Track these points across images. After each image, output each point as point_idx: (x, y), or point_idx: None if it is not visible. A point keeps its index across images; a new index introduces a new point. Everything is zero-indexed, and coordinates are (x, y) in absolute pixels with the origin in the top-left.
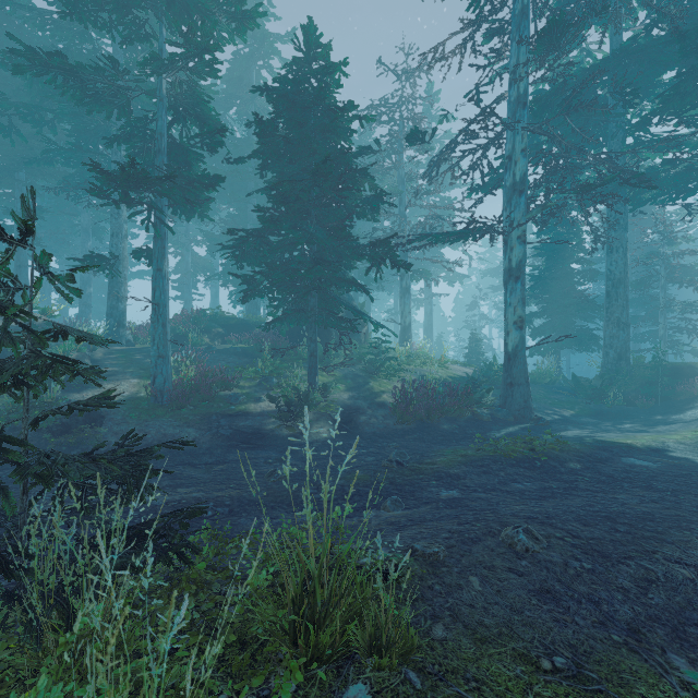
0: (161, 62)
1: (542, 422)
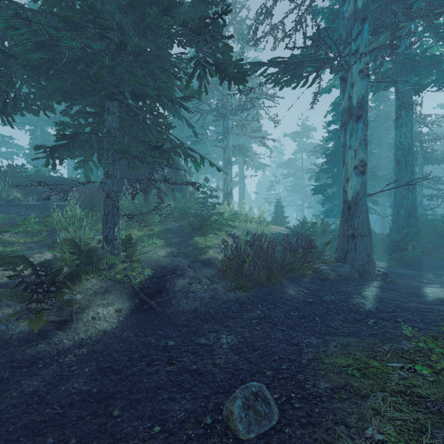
0: None
1: (391, 278)
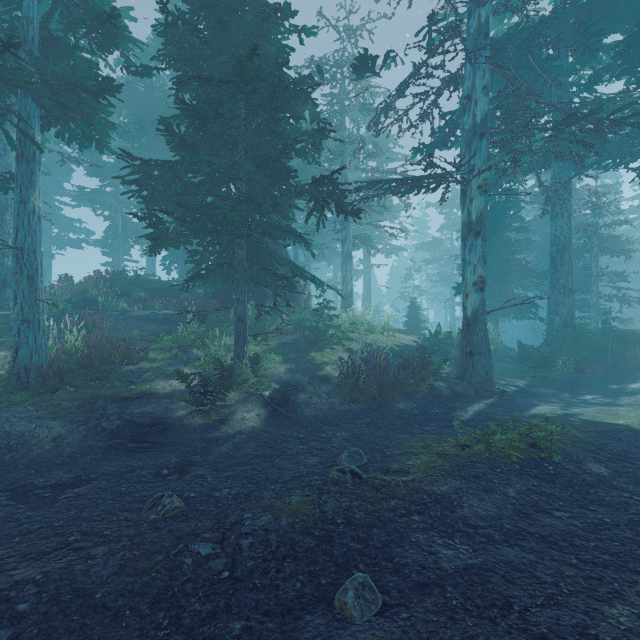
0: None
1: (507, 396)
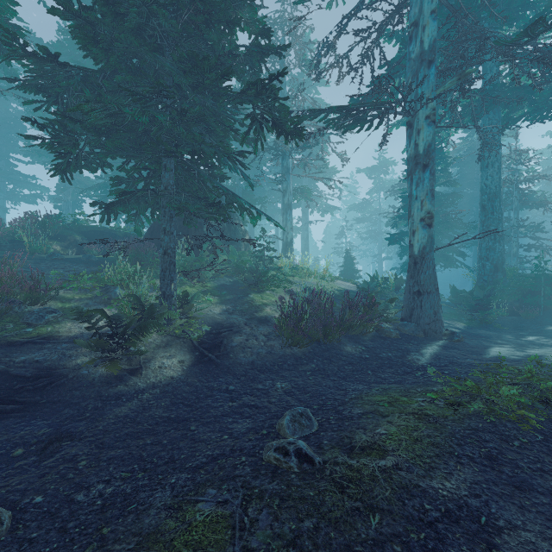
0: None
1: (458, 338)
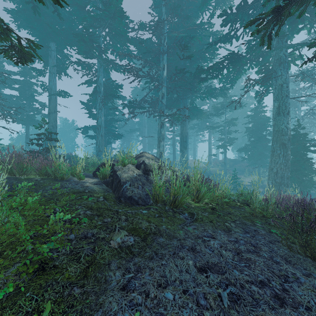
0: (227, 122)
1: None
